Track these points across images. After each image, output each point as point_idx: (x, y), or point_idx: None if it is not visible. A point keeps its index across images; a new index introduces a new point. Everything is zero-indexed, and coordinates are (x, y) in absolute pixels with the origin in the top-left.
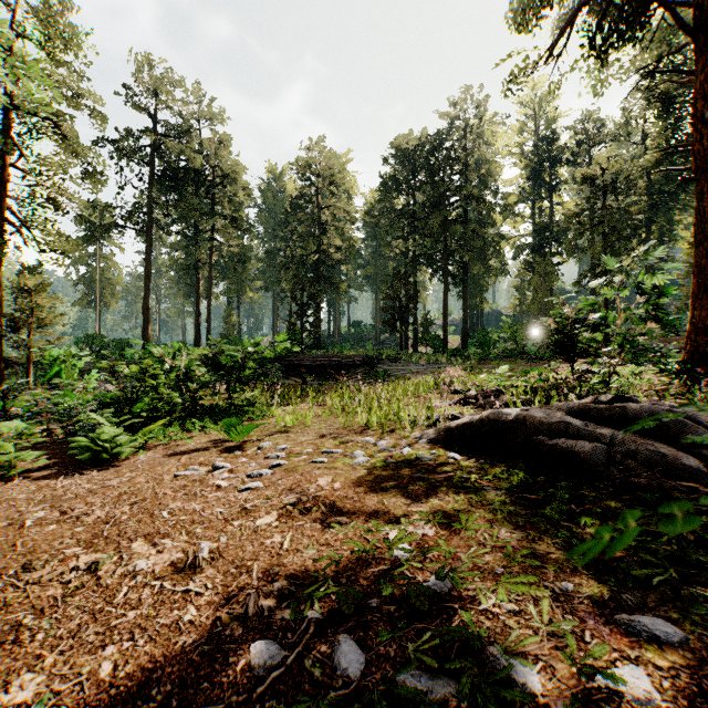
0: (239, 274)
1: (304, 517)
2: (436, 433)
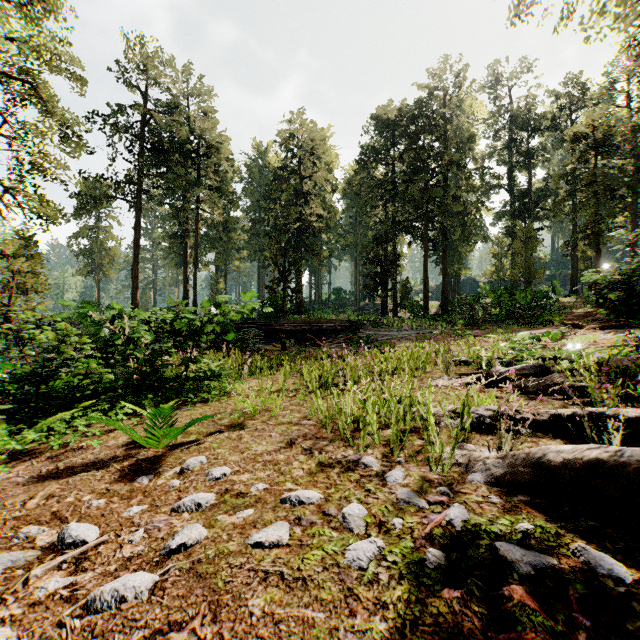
0: (226, 244)
1: None
2: (505, 464)
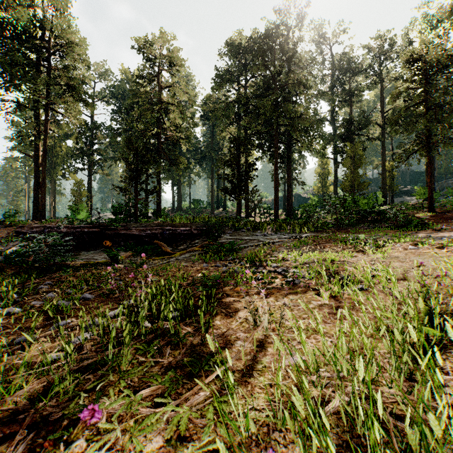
0: (90, 154)
1: None
2: None
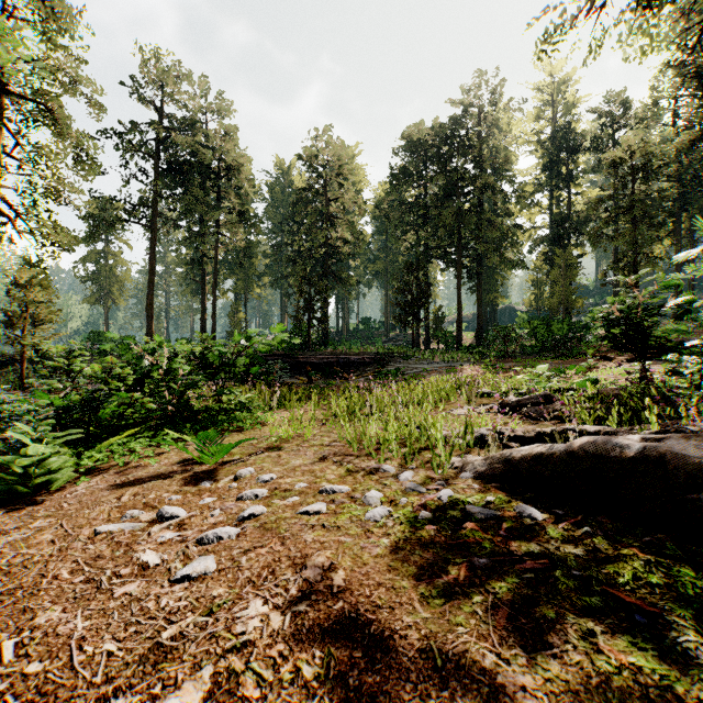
0: (246, 270)
1: (263, 699)
2: (487, 464)
